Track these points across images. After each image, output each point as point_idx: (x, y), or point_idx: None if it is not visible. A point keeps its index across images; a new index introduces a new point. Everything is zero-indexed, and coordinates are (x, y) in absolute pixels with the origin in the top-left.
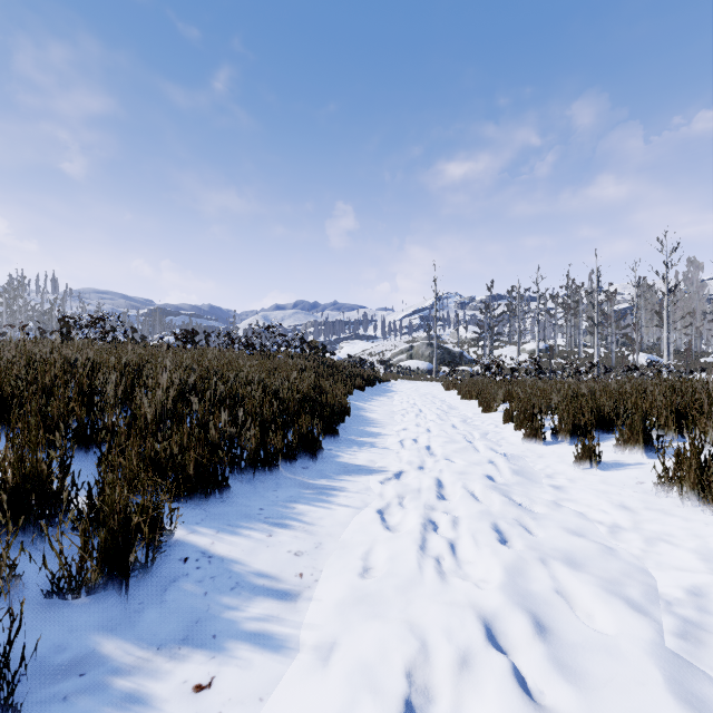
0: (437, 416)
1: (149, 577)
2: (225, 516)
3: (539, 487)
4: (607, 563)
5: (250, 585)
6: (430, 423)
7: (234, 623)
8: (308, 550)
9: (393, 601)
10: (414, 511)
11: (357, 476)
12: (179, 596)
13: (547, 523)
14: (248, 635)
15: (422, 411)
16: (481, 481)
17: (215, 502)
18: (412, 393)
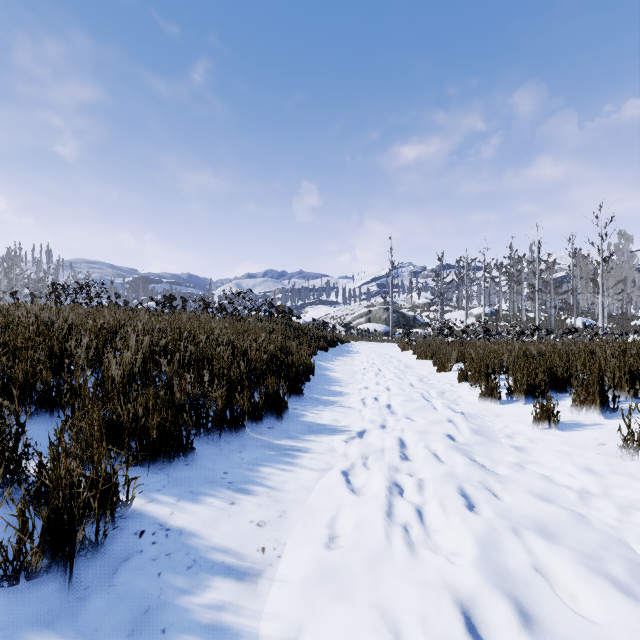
0: (395, 375)
1: (100, 555)
2: (188, 481)
3: (501, 448)
4: (585, 535)
5: (208, 563)
6: (389, 382)
7: (187, 612)
8: (271, 520)
9: (362, 583)
10: (379, 475)
11: (321, 436)
12: (130, 578)
13: (515, 488)
14: (202, 629)
15: (381, 370)
16: (443, 442)
17: (179, 466)
18: (371, 354)
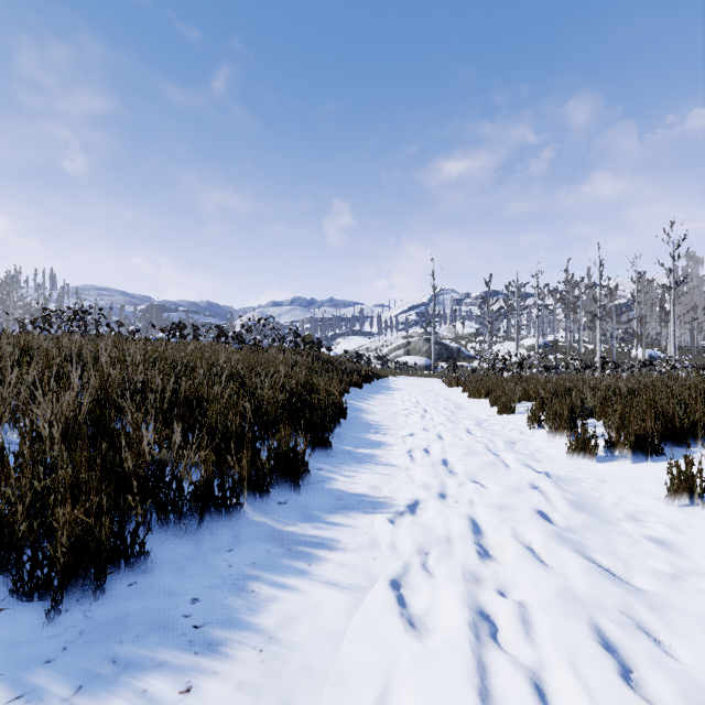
0: (446, 418)
1: None
2: (118, 629)
3: (633, 541)
4: None
5: None
6: (441, 428)
7: None
8: None
9: None
10: (455, 603)
11: (355, 515)
12: None
13: (702, 639)
14: None
15: (428, 412)
16: (541, 530)
17: (116, 589)
18: (413, 391)
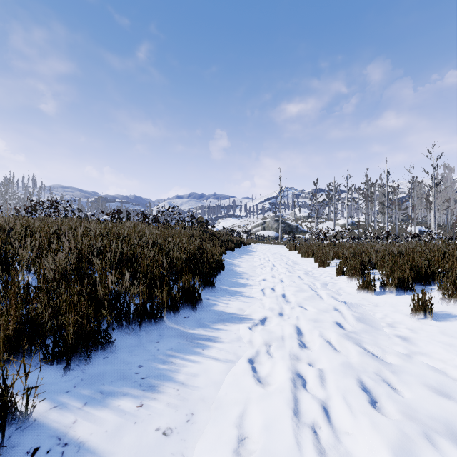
0: (286, 269)
1: None
2: (101, 378)
3: (388, 337)
4: None
5: None
6: (283, 276)
7: None
8: (178, 426)
9: None
10: (283, 368)
11: (229, 324)
12: None
13: (414, 384)
14: None
15: (275, 266)
16: (336, 332)
17: (97, 360)
18: (267, 253)
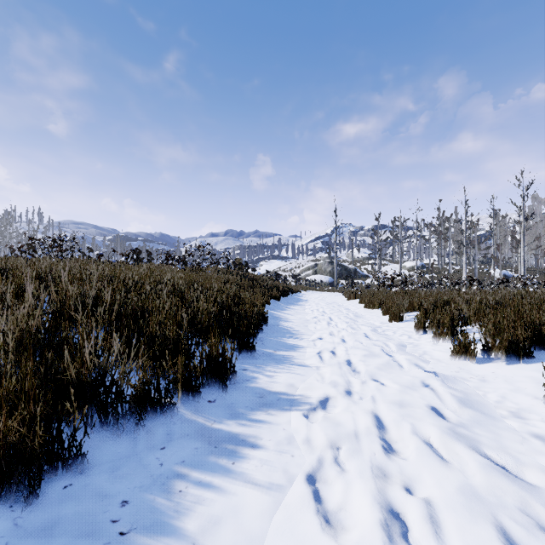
0: (348, 325)
1: None
2: (44, 539)
3: (521, 439)
4: None
5: None
6: (344, 334)
7: None
8: None
9: None
10: (368, 505)
11: (275, 412)
12: None
13: None
14: None
15: (333, 320)
16: (438, 427)
17: (50, 492)
18: (320, 302)
